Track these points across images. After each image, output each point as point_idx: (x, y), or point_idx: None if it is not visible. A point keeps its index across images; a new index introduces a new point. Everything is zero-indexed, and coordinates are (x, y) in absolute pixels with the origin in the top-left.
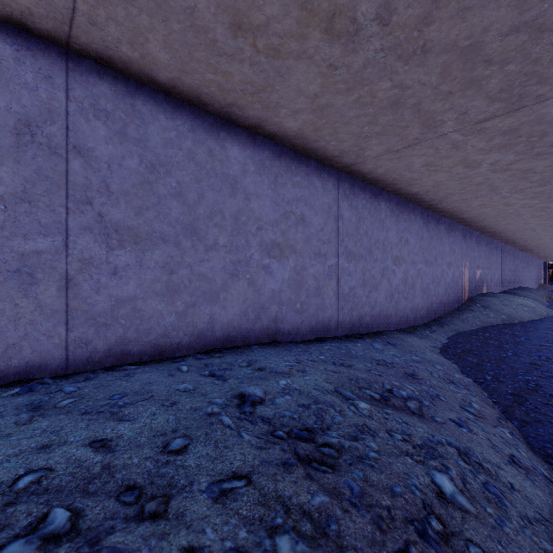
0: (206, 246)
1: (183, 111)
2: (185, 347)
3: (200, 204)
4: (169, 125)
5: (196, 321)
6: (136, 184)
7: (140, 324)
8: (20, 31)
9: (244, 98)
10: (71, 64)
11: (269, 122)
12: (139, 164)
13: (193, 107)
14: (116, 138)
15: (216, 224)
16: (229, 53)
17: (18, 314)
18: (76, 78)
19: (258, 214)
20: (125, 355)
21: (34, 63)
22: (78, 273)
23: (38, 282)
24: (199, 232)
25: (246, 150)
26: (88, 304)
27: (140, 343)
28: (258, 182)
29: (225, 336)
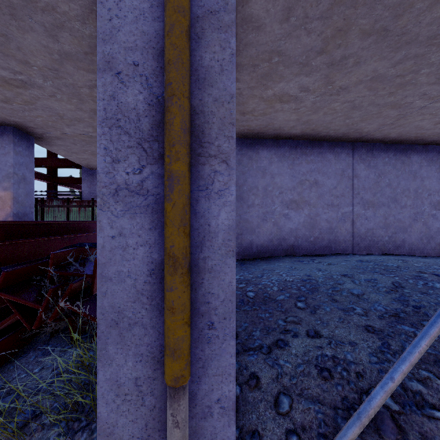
0: (401, 206)
1: (391, 148)
2: (391, 251)
3: (398, 187)
4: (385, 156)
5: (396, 241)
6: (373, 184)
7: (374, 239)
8: (341, 142)
9: (427, 137)
10: (353, 146)
11: (439, 140)
12: (374, 176)
13: (395, 144)
14: (366, 168)
15: (405, 195)
16: (428, 129)
17: (341, 232)
18: (355, 151)
19: (428, 187)
20: (369, 251)
21: (345, 151)
22: (355, 219)
23: (345, 222)
24: (397, 200)
25: (421, 155)
26: (358, 230)
27: (374, 247)
28: (428, 170)
29: (410, 249)
